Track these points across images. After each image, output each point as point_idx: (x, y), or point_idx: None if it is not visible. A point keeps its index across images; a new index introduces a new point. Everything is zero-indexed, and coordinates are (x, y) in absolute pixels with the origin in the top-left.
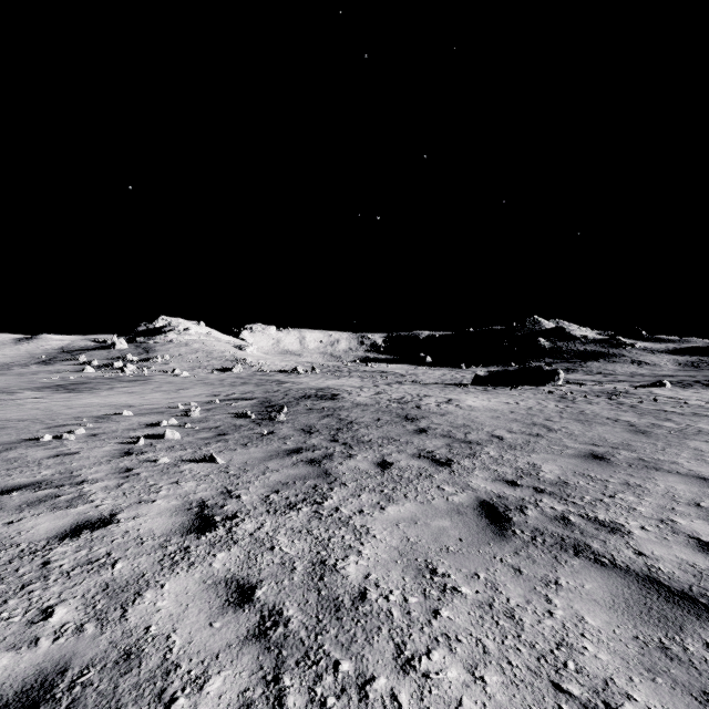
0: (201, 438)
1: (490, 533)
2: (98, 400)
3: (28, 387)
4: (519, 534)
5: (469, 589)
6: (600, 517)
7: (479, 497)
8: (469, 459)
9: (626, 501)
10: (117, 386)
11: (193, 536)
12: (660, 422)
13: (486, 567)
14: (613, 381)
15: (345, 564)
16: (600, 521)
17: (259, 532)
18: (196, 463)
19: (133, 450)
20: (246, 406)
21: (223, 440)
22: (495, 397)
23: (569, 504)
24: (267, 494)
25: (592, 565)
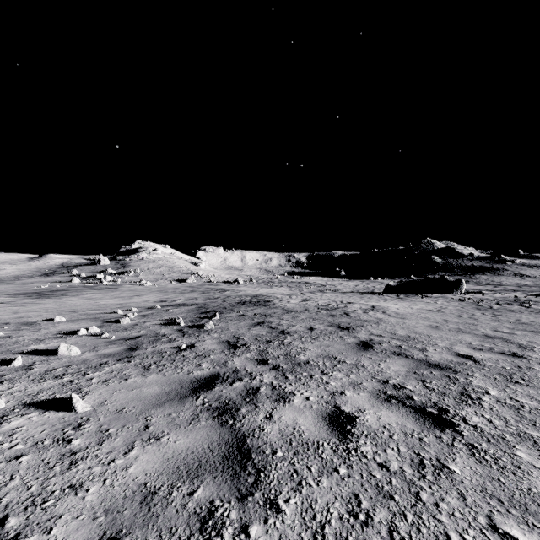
0: (103, 354)
1: None
2: (53, 305)
3: (10, 293)
4: None
5: None
6: None
7: None
8: (470, 406)
9: None
10: (86, 292)
11: None
12: None
13: None
14: (506, 291)
15: None
16: None
17: None
18: (41, 412)
19: None
20: (183, 311)
21: (126, 358)
22: (413, 304)
23: None
24: None
25: None
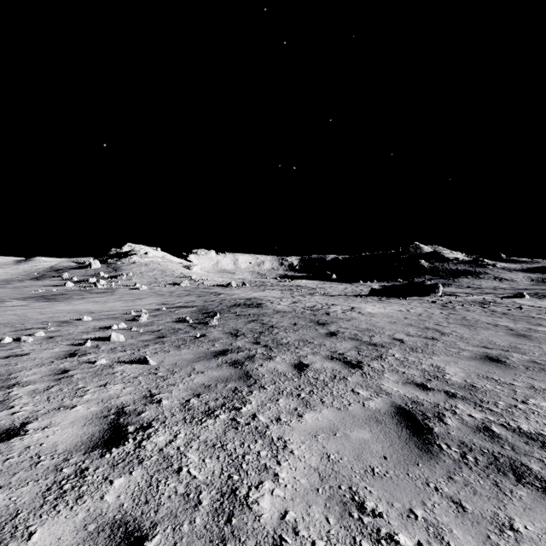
0: (142, 340)
1: (415, 448)
2: (68, 307)
3: (16, 297)
4: (446, 450)
5: (408, 539)
6: (524, 428)
7: (394, 403)
8: (377, 361)
9: (541, 407)
10: (88, 296)
11: (97, 453)
12: (534, 327)
13: (422, 500)
14: (481, 293)
15: (258, 495)
16: (526, 432)
17: (170, 446)
18: (130, 364)
19: (78, 351)
20: (187, 312)
21: (160, 342)
22: (389, 305)
23: (486, 411)
24: (188, 398)
25: (543, 497)
